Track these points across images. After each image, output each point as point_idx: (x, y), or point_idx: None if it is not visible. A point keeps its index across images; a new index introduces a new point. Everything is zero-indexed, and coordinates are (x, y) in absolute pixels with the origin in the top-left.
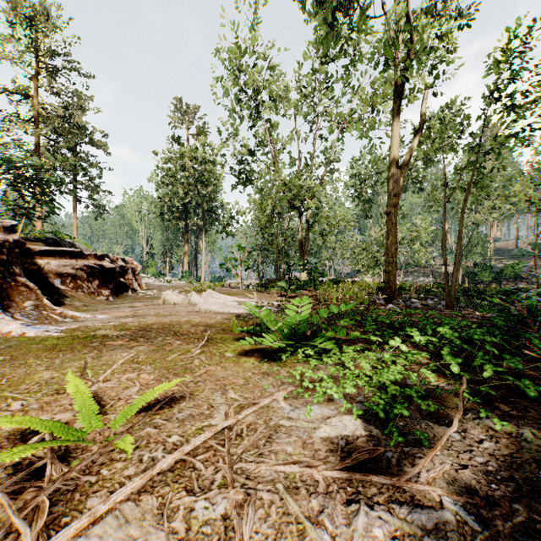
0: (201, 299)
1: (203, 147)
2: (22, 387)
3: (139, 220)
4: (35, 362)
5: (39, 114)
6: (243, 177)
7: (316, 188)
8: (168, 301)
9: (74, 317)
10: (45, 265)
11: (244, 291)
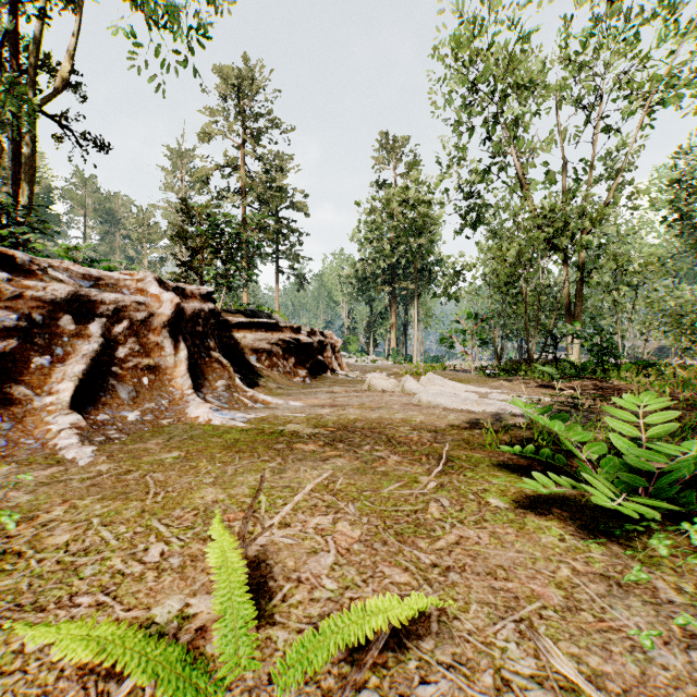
0: (419, 386)
1: (415, 184)
2: (174, 513)
3: (339, 288)
4: (205, 466)
5: (244, 183)
6: (471, 217)
7: (599, 212)
8: (374, 387)
9: (265, 402)
10: (241, 339)
11: (479, 376)
